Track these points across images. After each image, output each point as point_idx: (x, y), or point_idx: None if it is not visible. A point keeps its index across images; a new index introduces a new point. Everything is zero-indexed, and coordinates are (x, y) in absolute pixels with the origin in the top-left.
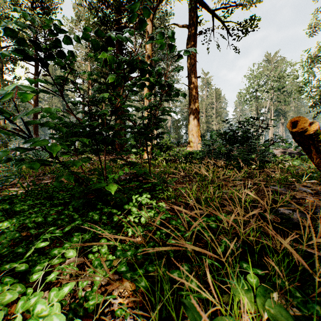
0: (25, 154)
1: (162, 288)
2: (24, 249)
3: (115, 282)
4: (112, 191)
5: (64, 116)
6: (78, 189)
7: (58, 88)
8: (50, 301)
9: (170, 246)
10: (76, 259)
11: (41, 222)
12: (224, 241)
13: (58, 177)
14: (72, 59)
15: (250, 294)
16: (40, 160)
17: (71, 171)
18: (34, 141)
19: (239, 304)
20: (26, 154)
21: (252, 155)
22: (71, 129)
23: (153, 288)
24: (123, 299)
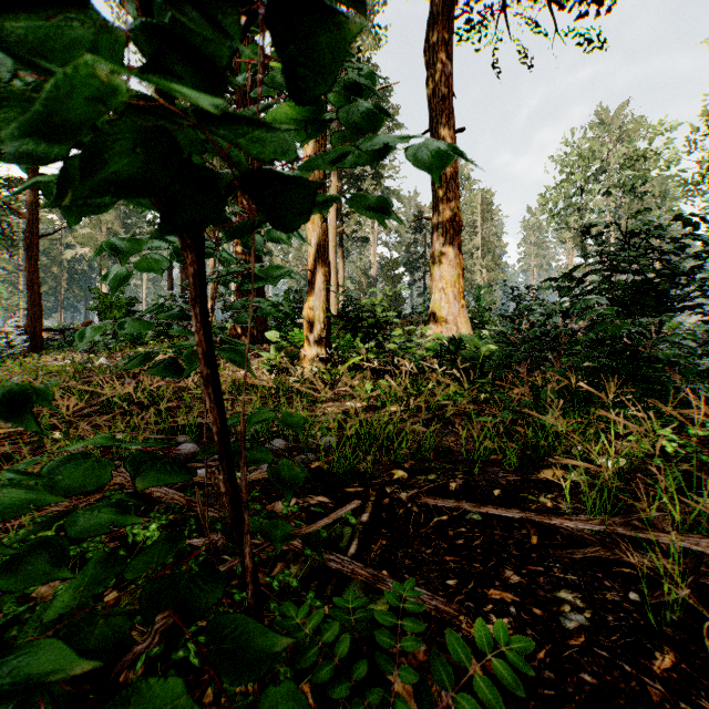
0: None
1: None
2: None
3: None
4: None
5: None
6: None
7: None
8: None
9: None
10: None
11: None
12: None
13: None
14: None
15: None
16: None
17: None
18: None
19: None
20: None
21: None
22: None
23: None
24: None
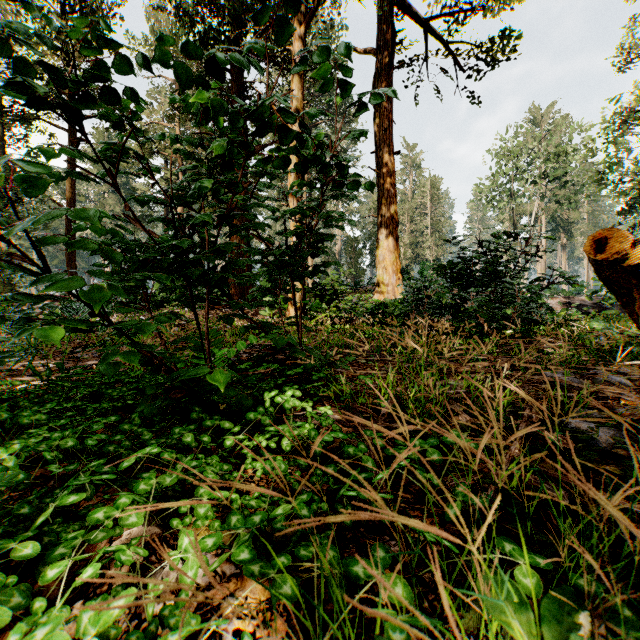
0: (42, 307)
1: (329, 595)
2: (34, 507)
3: (226, 581)
4: (222, 383)
5: (124, 228)
6: (154, 378)
7: (109, 168)
8: (81, 633)
9: (344, 501)
10: (144, 529)
11: (75, 448)
12: (460, 491)
13: (108, 354)
14: (140, 110)
15: (525, 615)
16: (70, 319)
17: (136, 343)
18: (57, 279)
19: (500, 634)
20: (46, 306)
21: (506, 310)
22: (138, 255)
23: (311, 601)
24: (243, 620)
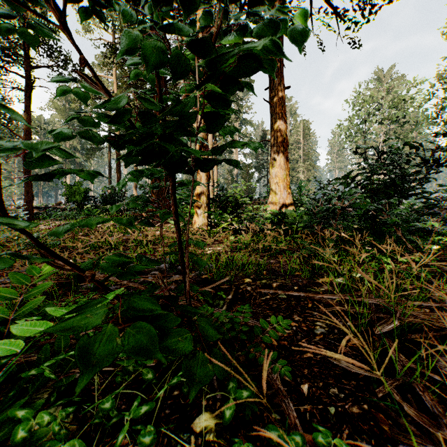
0: None
1: None
2: None
3: None
4: None
5: None
6: None
7: None
8: None
9: None
10: None
11: None
12: None
13: None
14: None
15: None
16: None
17: None
18: None
19: None
20: None
21: (432, 222)
22: None
23: None
24: None
